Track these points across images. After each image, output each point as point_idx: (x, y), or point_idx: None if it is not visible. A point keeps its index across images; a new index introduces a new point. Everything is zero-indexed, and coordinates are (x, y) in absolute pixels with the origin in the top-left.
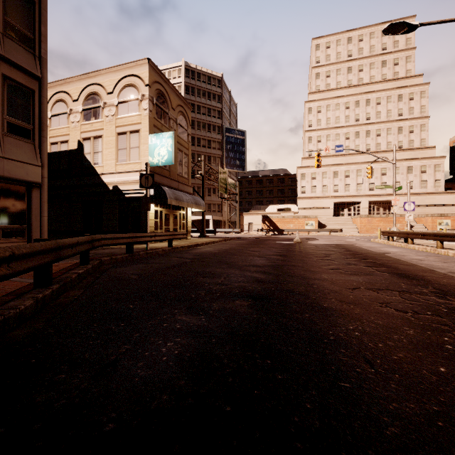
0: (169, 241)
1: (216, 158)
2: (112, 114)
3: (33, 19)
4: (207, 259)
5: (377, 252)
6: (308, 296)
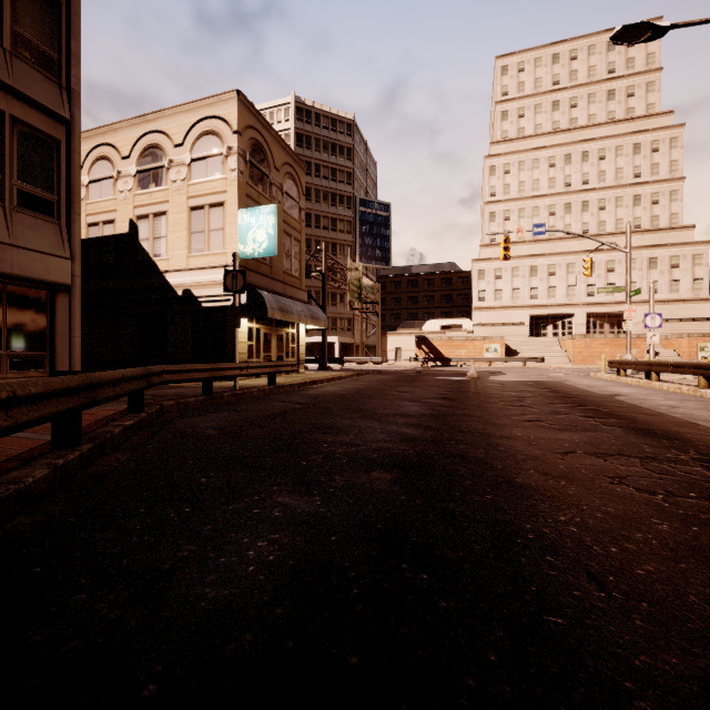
0: (270, 376)
1: (344, 247)
2: (182, 177)
3: (58, 30)
4: (329, 405)
5: (601, 393)
6: (490, 465)
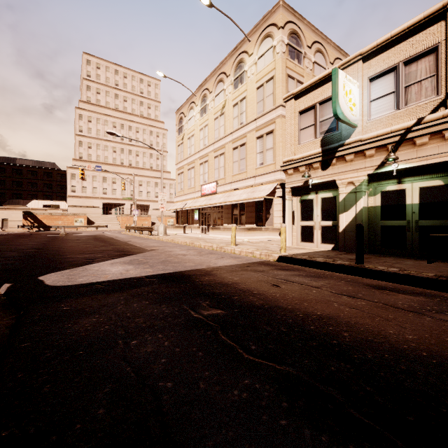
0: None
1: None
2: None
3: None
4: None
5: (111, 237)
6: (58, 247)
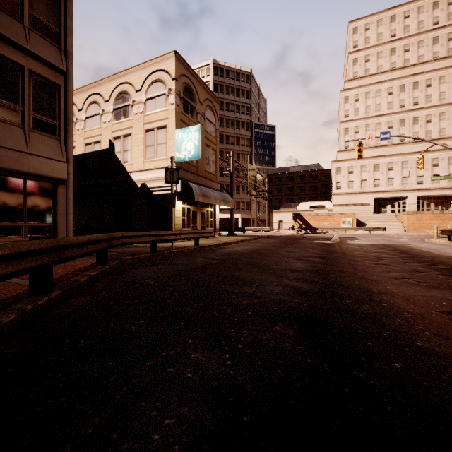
0: (195, 239)
1: (245, 155)
2: (140, 111)
3: (59, 13)
4: (236, 261)
5: (443, 254)
6: (382, 324)
